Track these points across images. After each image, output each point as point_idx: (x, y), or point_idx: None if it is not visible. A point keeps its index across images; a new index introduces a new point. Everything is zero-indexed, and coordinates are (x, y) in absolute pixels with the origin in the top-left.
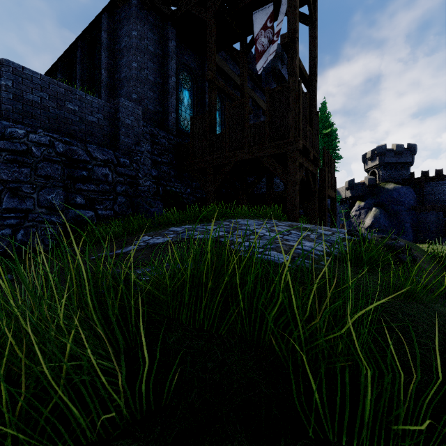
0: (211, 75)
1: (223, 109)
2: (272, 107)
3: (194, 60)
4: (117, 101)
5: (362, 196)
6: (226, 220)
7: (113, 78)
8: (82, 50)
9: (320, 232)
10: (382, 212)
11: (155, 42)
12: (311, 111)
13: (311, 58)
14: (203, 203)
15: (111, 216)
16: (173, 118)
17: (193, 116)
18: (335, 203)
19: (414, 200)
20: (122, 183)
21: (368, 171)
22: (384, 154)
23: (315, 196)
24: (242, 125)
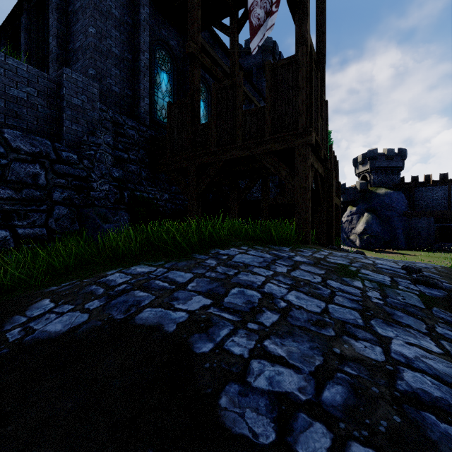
0: (193, 47)
1: (210, 100)
2: (274, 88)
3: (174, 37)
4: (60, 72)
5: (354, 201)
6: (212, 252)
7: (66, 49)
8: (28, 15)
9: (373, 278)
10: (375, 217)
11: (121, 6)
12: (320, 98)
13: (318, 34)
14: (185, 212)
15: (41, 236)
16: (146, 105)
17: (170, 102)
18: (339, 212)
19: (406, 205)
20: (64, 187)
21: (359, 176)
22: (375, 158)
23: (323, 205)
24: (234, 111)
